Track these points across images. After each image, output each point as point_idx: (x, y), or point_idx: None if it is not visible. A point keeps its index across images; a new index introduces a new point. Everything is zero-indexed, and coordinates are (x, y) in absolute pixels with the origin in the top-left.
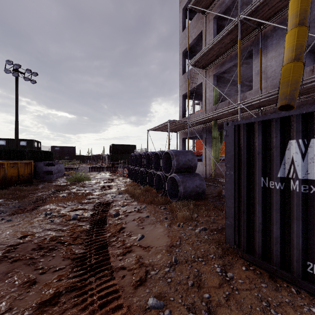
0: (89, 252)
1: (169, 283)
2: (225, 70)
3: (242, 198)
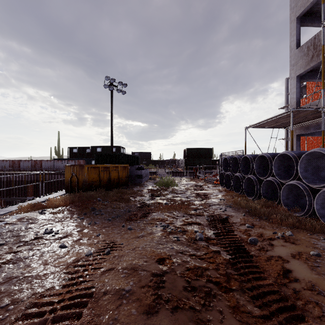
0: (277, 320)
1: None
2: None
3: None
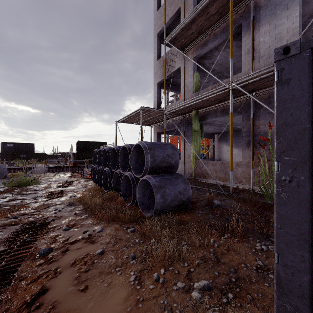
0: None
1: None
2: (206, 54)
3: None
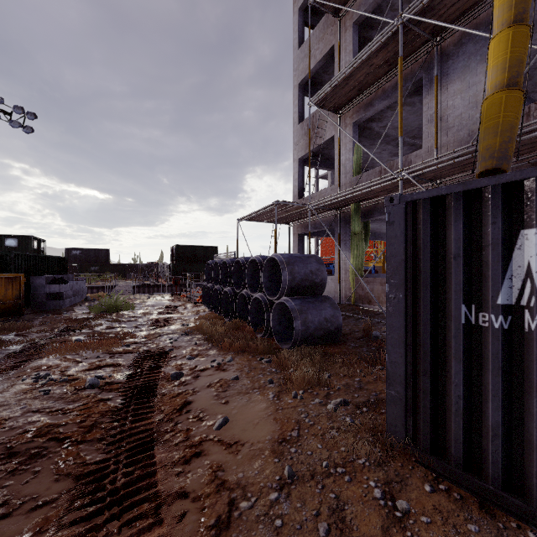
0: (115, 460)
1: (278, 531)
2: (373, 115)
3: (422, 346)
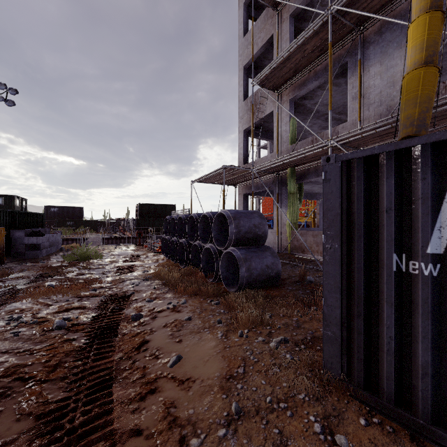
0: (75, 398)
1: None
2: (306, 94)
3: (356, 291)
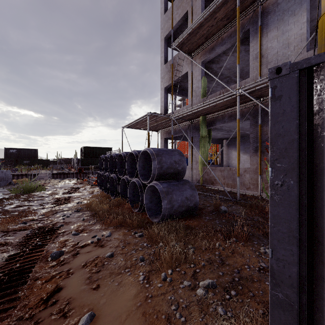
0: None
1: None
2: (214, 58)
3: None
